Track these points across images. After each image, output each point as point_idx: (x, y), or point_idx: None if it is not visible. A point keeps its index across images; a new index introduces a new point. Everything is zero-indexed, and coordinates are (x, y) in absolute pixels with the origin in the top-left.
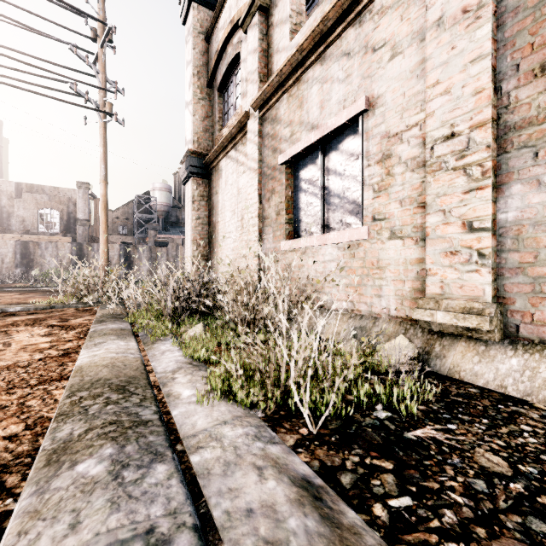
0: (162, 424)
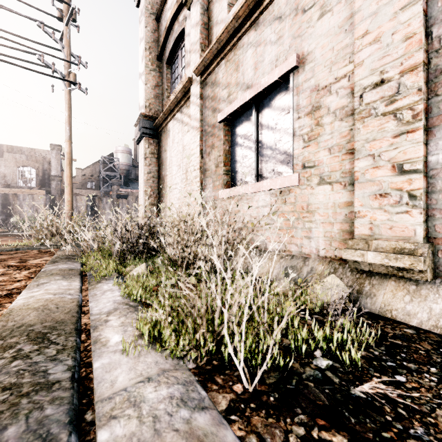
0: (72, 385)
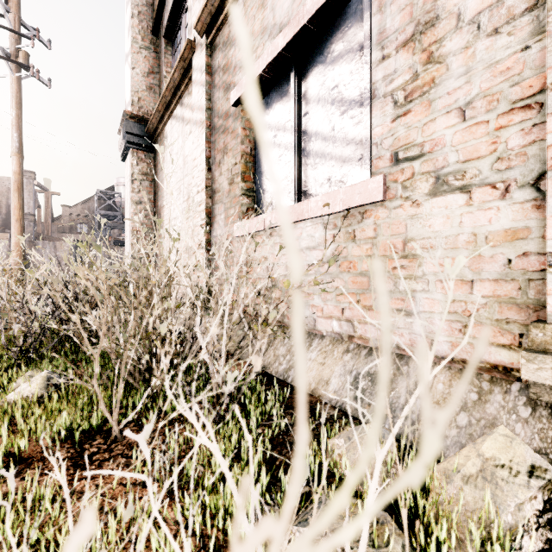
0: None
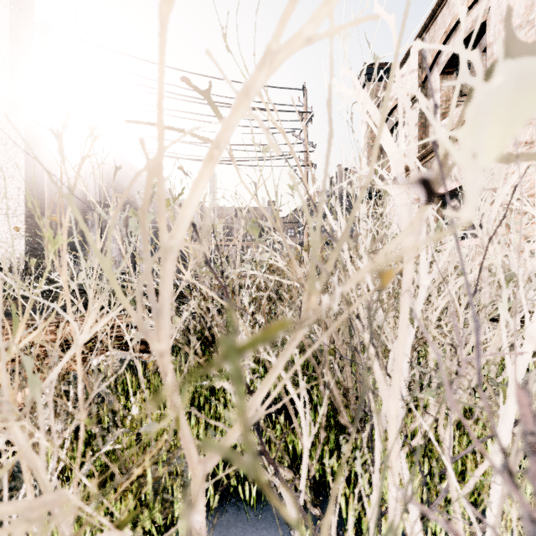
0: None
